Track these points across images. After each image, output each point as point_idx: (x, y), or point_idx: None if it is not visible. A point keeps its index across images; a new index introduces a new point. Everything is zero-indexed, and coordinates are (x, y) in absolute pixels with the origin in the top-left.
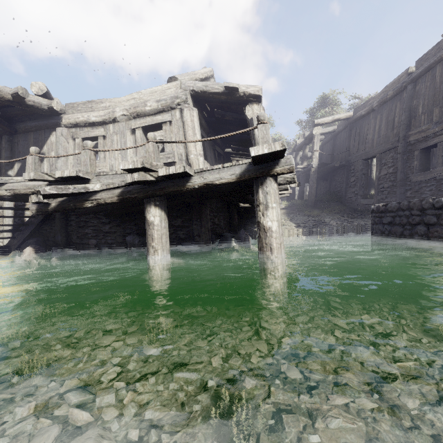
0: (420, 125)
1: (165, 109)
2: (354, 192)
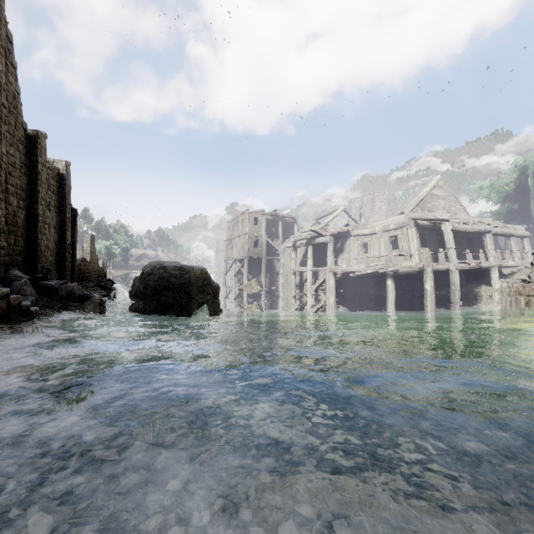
0: None
1: (399, 228)
2: None
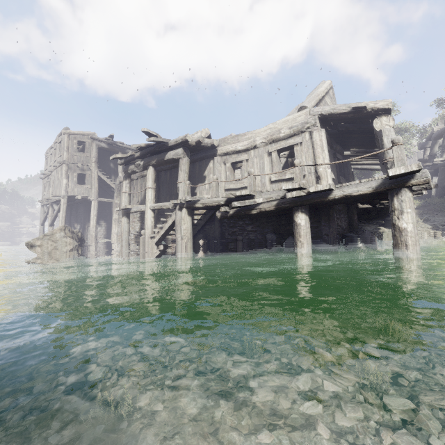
0: None
1: (296, 133)
2: None
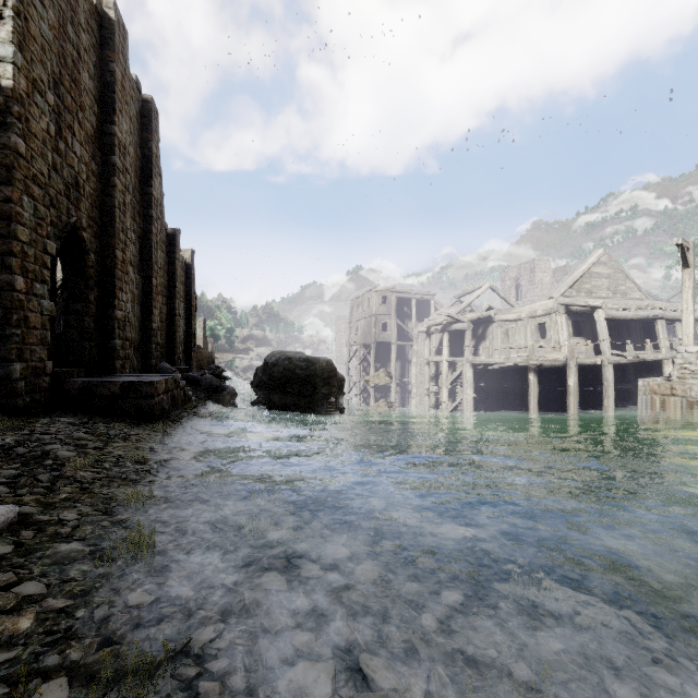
0: None
1: (547, 314)
2: None
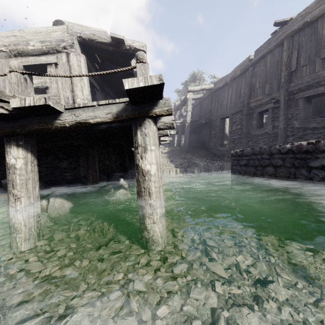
0: (257, 96)
1: (50, 50)
2: (215, 141)
